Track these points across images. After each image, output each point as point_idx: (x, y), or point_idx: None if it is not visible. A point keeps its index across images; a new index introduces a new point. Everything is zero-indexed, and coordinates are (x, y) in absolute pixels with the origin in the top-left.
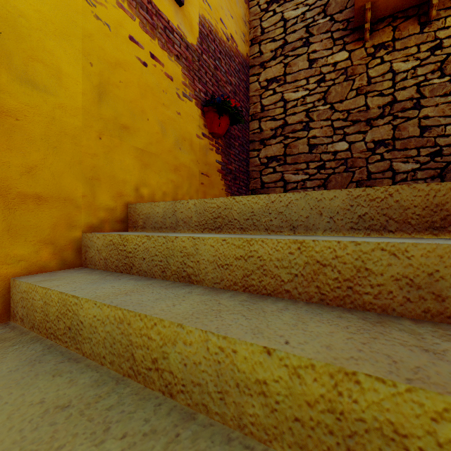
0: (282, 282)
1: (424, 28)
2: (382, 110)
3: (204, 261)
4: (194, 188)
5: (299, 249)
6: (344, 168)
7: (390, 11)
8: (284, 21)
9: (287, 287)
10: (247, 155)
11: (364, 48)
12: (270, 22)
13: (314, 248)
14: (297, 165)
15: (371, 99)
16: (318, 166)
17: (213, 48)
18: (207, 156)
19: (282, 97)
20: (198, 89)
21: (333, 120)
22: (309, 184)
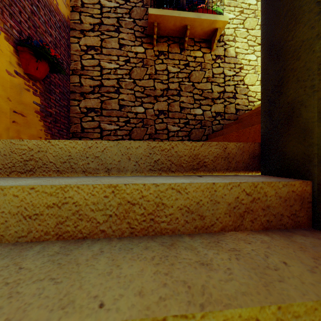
0: (98, 223)
1: (182, 52)
2: (163, 92)
3: (3, 213)
4: (3, 125)
5: (113, 193)
6: (142, 125)
7: (167, 34)
8: (101, 5)
9: (102, 227)
10: (68, 103)
11: (153, 50)
12: (89, 0)
13: (126, 190)
14: (111, 117)
15: (157, 83)
16: (125, 121)
17: None
18: (22, 95)
19: (99, 64)
20: (9, 24)
21: (135, 91)
22: (119, 132)
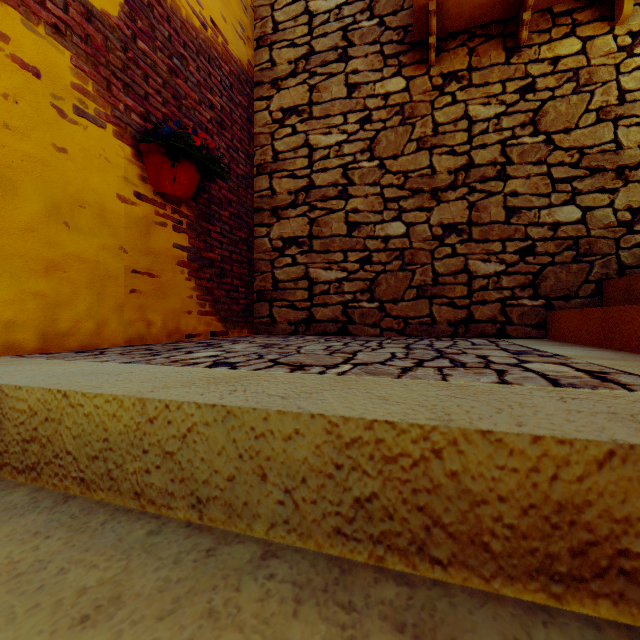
0: None
1: (511, 57)
2: (454, 177)
3: None
4: (110, 302)
5: None
6: (399, 265)
7: (465, 23)
8: (309, 15)
9: None
10: (250, 232)
11: (429, 76)
12: (287, 13)
13: None
14: (330, 254)
15: (438, 158)
16: (361, 259)
17: (167, 33)
18: (150, 236)
19: (307, 141)
20: (123, 106)
21: (384, 185)
22: (347, 286)
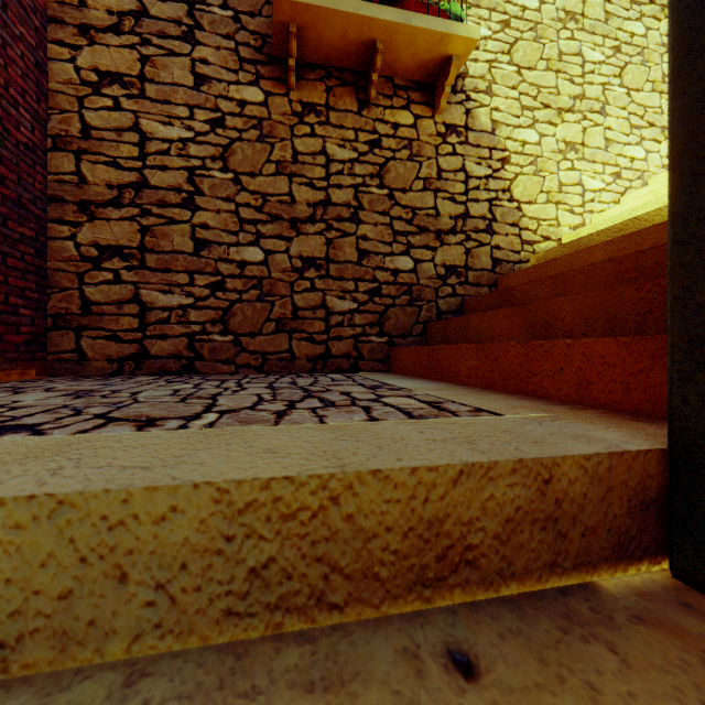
0: None
1: (363, 109)
2: (314, 210)
3: None
4: None
5: None
6: (257, 294)
7: (324, 60)
8: None
9: None
10: (40, 229)
11: (288, 98)
12: None
13: None
14: (171, 274)
15: (297, 187)
16: (212, 283)
17: None
18: None
19: (137, 124)
20: None
21: (240, 203)
22: (194, 315)
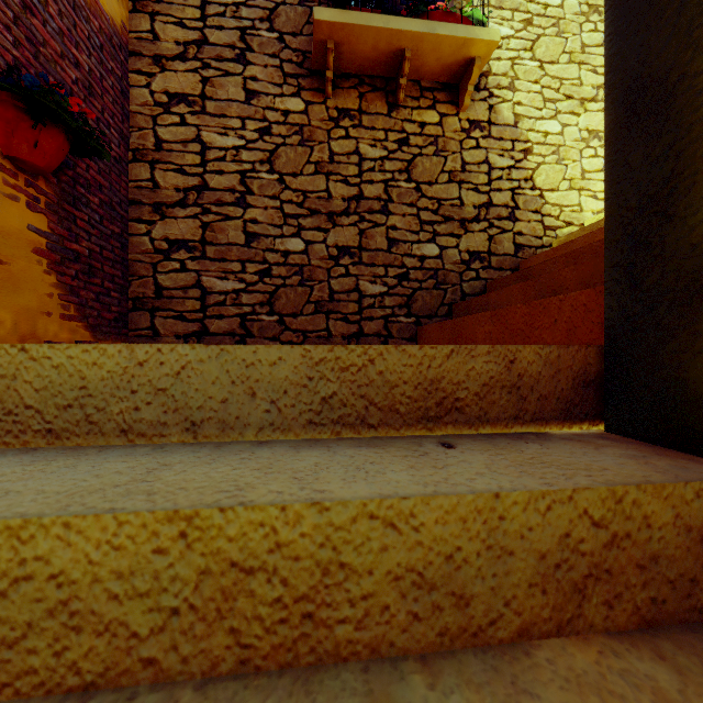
0: (134, 638)
1: (392, 111)
2: (348, 204)
3: None
4: None
5: (185, 537)
6: (299, 280)
7: (357, 69)
8: None
9: (147, 650)
10: (124, 227)
11: (326, 106)
12: None
13: (225, 529)
14: (226, 263)
15: (334, 184)
16: (260, 271)
17: None
18: None
19: (199, 136)
20: None
21: (284, 200)
22: (245, 298)
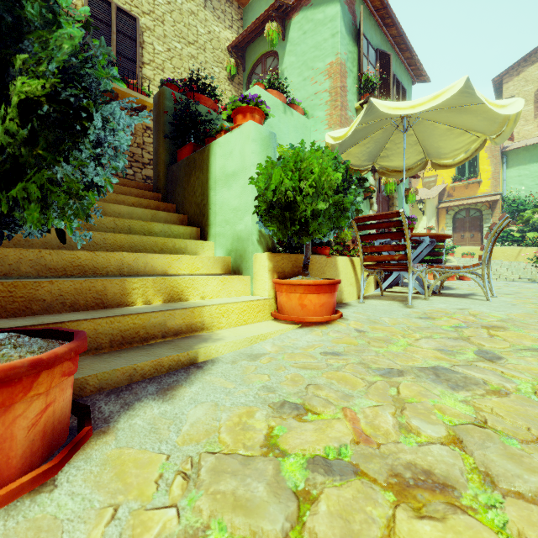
0: None
1: None
2: None
3: None
4: None
5: None
6: None
7: None
8: None
9: None
10: None
11: None
12: None
13: None
14: None
15: None
16: None
17: None
18: None
19: None
20: None
21: None
22: None
